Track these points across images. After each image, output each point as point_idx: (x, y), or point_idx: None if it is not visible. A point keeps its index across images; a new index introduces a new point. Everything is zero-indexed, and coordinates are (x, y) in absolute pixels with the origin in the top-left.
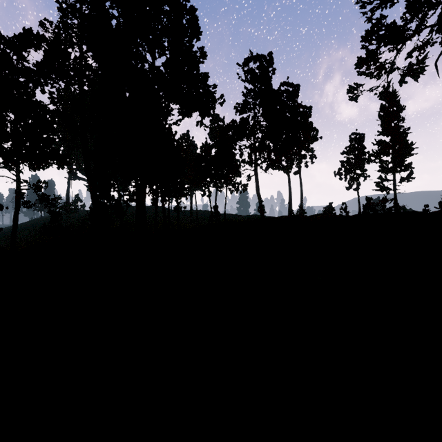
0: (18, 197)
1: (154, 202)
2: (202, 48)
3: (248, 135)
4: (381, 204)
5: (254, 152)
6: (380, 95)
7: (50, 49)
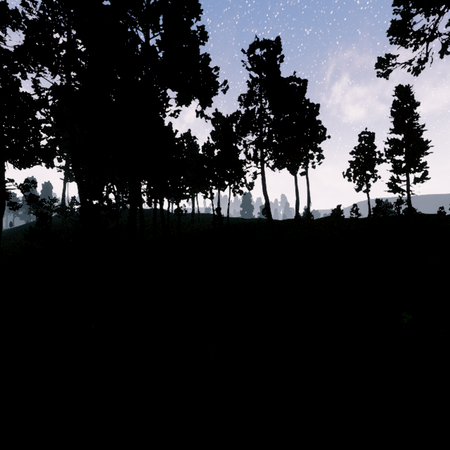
0: (3, 198)
1: (149, 202)
2: (202, 27)
3: (254, 128)
4: (396, 205)
5: (260, 147)
6: (415, 70)
7: (29, 27)
